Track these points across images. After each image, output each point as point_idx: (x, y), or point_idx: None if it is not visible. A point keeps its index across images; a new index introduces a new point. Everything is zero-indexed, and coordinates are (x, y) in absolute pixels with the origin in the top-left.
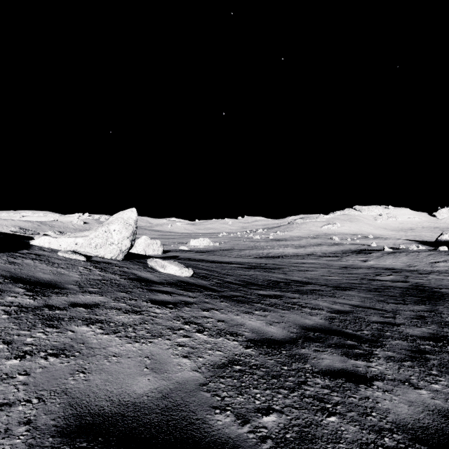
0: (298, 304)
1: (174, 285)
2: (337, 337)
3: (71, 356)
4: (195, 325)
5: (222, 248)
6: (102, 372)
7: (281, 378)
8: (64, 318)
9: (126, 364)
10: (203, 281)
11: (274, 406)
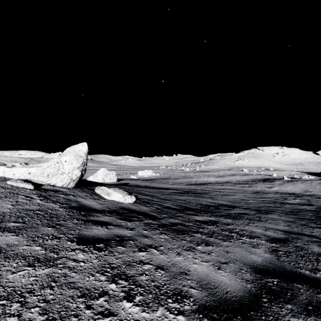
0: (235, 232)
1: (115, 213)
2: (303, 287)
3: None
4: (125, 281)
5: (161, 177)
6: None
7: None
8: None
9: None
10: (144, 207)
11: None
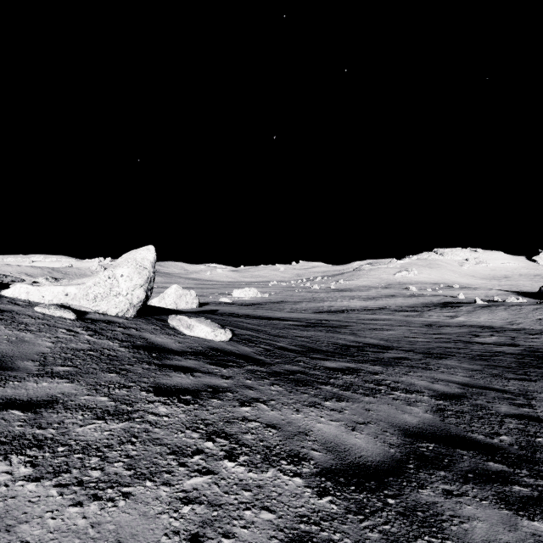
0: (385, 384)
1: (202, 355)
2: (469, 454)
3: None
4: (224, 439)
5: (272, 300)
6: None
7: None
8: None
9: None
10: (245, 348)
11: None
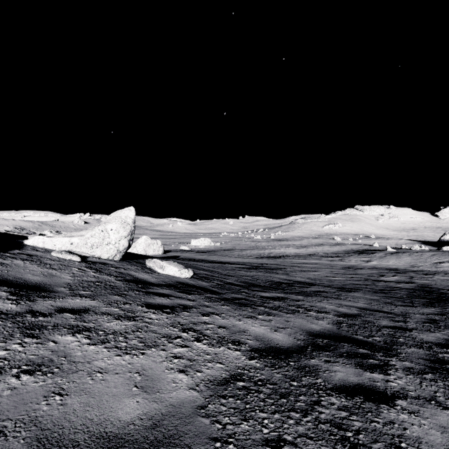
0: (303, 307)
1: (173, 287)
2: (348, 345)
3: (49, 373)
4: (193, 332)
5: (223, 248)
6: (83, 394)
7: (291, 397)
8: (47, 325)
9: (112, 382)
10: (203, 283)
11: (285, 436)
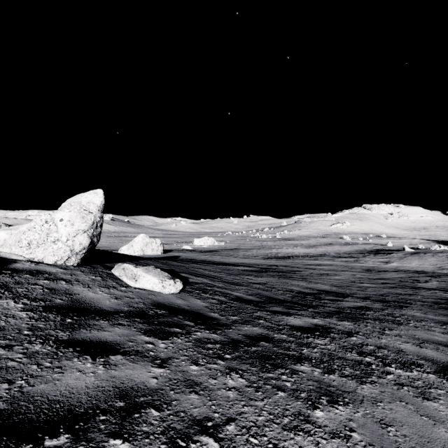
0: (370, 353)
1: (139, 316)
2: None
3: None
4: None
5: (227, 247)
6: None
7: None
8: None
9: None
10: (197, 301)
11: None
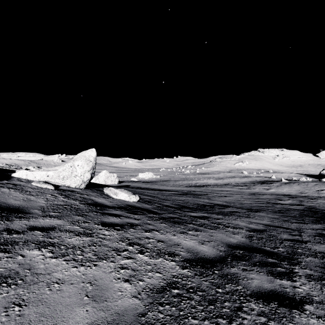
0: (222, 224)
1: (123, 208)
2: (259, 255)
3: (13, 285)
4: (138, 246)
5: (161, 179)
6: (40, 304)
7: (218, 304)
8: (19, 241)
9: (67, 292)
10: (146, 205)
11: None
